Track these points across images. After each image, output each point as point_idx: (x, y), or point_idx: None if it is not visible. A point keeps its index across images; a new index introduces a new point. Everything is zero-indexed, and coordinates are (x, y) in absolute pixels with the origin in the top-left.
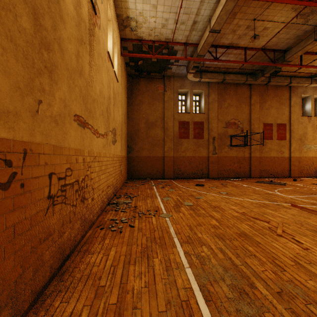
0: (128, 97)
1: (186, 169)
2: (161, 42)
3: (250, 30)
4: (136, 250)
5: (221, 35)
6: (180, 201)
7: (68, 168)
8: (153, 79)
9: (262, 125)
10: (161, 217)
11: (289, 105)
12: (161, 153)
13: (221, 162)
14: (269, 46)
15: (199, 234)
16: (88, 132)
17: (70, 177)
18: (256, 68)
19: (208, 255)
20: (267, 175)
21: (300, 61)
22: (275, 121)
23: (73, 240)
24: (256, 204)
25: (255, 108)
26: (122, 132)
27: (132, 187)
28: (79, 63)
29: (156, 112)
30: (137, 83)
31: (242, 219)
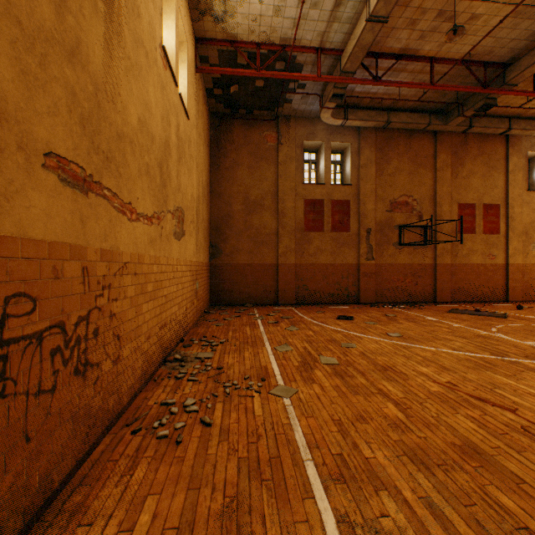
0: (211, 155)
1: (319, 286)
2: (273, 46)
3: (444, 20)
4: (209, 508)
5: (388, 31)
6: (310, 355)
7: (15, 293)
8: (257, 122)
9: (457, 207)
10: (274, 395)
11: (504, 170)
12: (272, 258)
13: (381, 275)
14: (477, 55)
15: (366, 449)
16: (101, 206)
17: (27, 317)
18: (448, 101)
19: (403, 529)
20: (466, 298)
21: (534, 85)
22: (480, 200)
23: (39, 485)
24: (468, 362)
25: (443, 175)
26: (198, 218)
27: (216, 323)
28: (65, 24)
29: (264, 183)
30: (228, 129)
31: (452, 401)
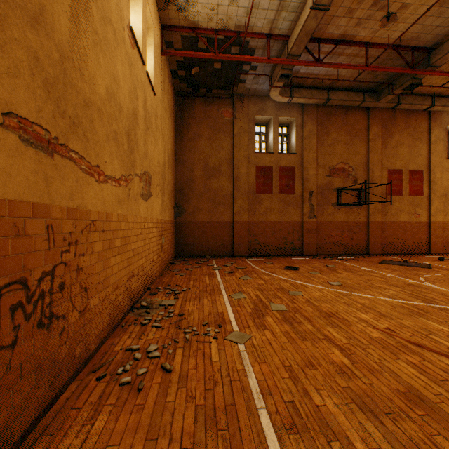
0: (175, 128)
1: (268, 241)
2: (229, 32)
3: (378, 9)
4: None
5: (329, 19)
6: (262, 302)
7: None
8: (215, 99)
9: (387, 173)
10: (229, 341)
11: (427, 141)
12: (228, 217)
13: (322, 231)
14: (406, 40)
15: (316, 396)
16: (67, 168)
17: None
18: (380, 81)
19: None
20: (394, 251)
21: None
22: (406, 166)
23: None
24: (402, 309)
25: (375, 145)
26: (164, 181)
27: (179, 273)
28: None
29: (221, 152)
30: (190, 106)
31: (392, 346)
